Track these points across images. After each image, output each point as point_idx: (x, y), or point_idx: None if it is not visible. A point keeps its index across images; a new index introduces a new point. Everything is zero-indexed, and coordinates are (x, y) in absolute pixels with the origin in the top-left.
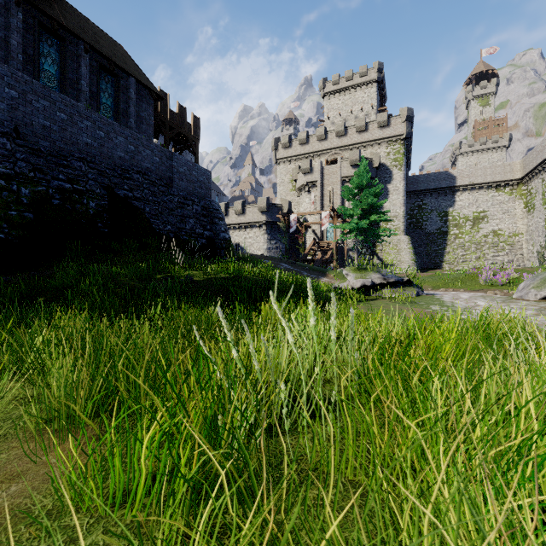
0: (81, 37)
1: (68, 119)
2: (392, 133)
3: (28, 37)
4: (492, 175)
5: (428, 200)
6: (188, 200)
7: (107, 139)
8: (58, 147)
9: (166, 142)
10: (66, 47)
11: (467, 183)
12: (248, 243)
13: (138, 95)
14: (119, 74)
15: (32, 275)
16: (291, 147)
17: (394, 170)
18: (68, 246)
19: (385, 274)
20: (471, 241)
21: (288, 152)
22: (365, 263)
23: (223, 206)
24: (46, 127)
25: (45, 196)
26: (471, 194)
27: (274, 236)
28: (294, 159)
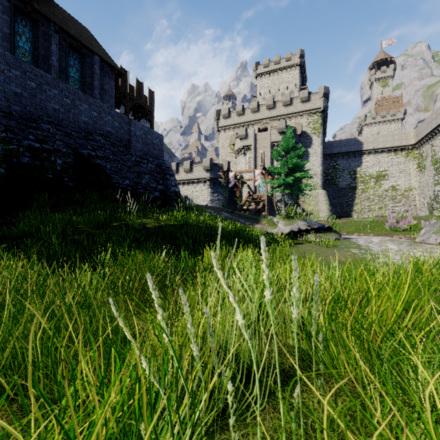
0: (52, 20)
1: (38, 88)
2: (311, 107)
3: (4, 17)
4: (392, 141)
5: (341, 162)
6: (143, 159)
7: (72, 106)
8: (28, 111)
9: (126, 111)
10: (39, 27)
11: (371, 148)
12: (195, 196)
13: (102, 70)
14: (85, 52)
15: (1, 223)
16: (230, 117)
17: (313, 136)
18: (37, 197)
19: (309, 221)
20: (375, 194)
21: (228, 121)
22: (293, 212)
23: (175, 165)
24: (17, 94)
25: (16, 154)
26: (375, 156)
27: (216, 190)
28: (233, 128)
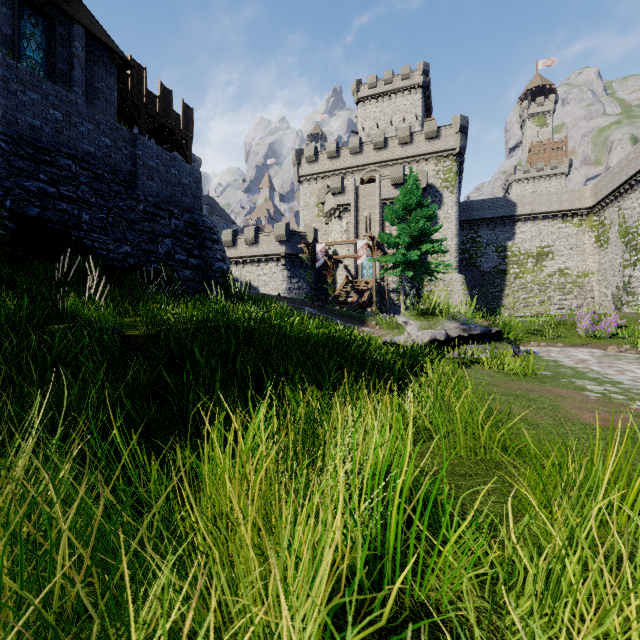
0: None
1: None
2: (442, 147)
3: None
4: (558, 202)
5: (484, 232)
6: (162, 211)
7: (3, 91)
8: None
9: (142, 134)
10: None
11: (529, 212)
12: (262, 282)
13: (91, 55)
14: (56, 16)
15: None
16: (317, 161)
17: (445, 192)
18: None
19: (464, 322)
20: (534, 281)
21: (314, 167)
22: (433, 304)
23: (230, 233)
24: None
25: None
26: (534, 225)
27: (295, 273)
28: (321, 177)
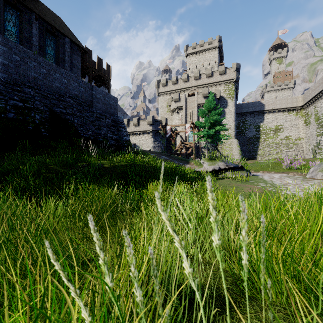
0: (33, 10)
1: (21, 60)
2: (227, 78)
3: None
4: (285, 104)
5: (248, 118)
6: (102, 116)
7: (48, 74)
8: (14, 78)
9: (90, 80)
10: (23, 16)
11: (271, 108)
12: (141, 143)
13: (71, 49)
14: (59, 35)
15: None
16: (167, 85)
17: (229, 100)
18: (20, 144)
19: (227, 162)
20: (273, 142)
21: (165, 88)
22: (214, 155)
23: (126, 120)
24: (5, 64)
25: (4, 110)
26: (273, 115)
27: (157, 139)
28: (169, 93)
